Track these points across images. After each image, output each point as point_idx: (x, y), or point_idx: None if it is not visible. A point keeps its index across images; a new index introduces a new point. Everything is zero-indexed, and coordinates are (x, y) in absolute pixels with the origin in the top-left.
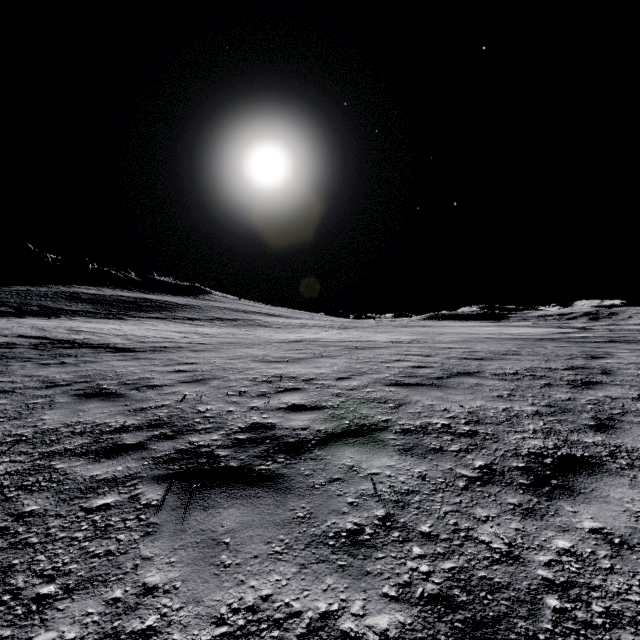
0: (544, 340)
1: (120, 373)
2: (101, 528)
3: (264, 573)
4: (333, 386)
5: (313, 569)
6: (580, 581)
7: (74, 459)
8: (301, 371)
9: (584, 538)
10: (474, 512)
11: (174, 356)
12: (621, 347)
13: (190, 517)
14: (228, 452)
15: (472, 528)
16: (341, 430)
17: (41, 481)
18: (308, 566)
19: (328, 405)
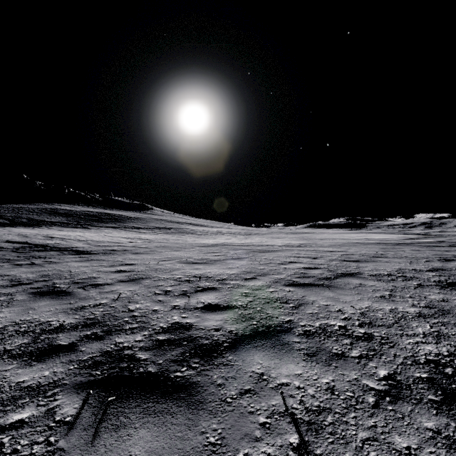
0: (401, 244)
1: (73, 273)
2: (6, 455)
3: None
4: (242, 286)
5: None
6: None
7: (8, 362)
8: (216, 272)
9: None
10: (393, 441)
11: (119, 258)
12: None
13: (99, 441)
14: (148, 355)
15: None
16: (250, 331)
17: None
18: None
19: (238, 305)
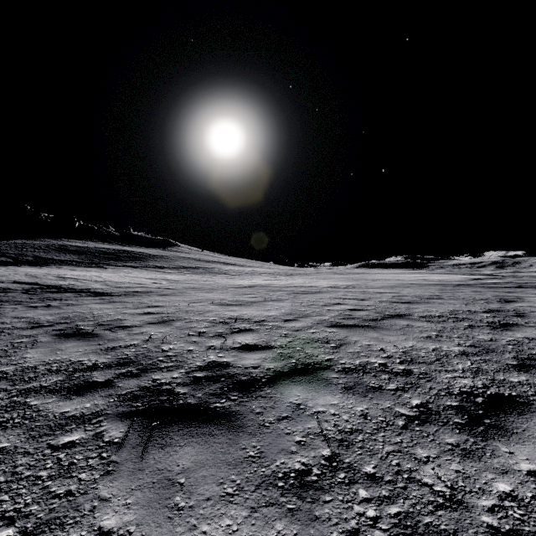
0: (461, 286)
1: (96, 315)
2: (65, 466)
3: (216, 517)
4: (281, 327)
5: (263, 513)
6: (525, 529)
7: (47, 396)
8: (253, 313)
9: (523, 481)
10: (415, 452)
11: (144, 300)
12: (529, 292)
13: (148, 455)
14: (187, 390)
15: (414, 469)
16: (289, 369)
17: (15, 418)
18: (258, 509)
19: (277, 345)
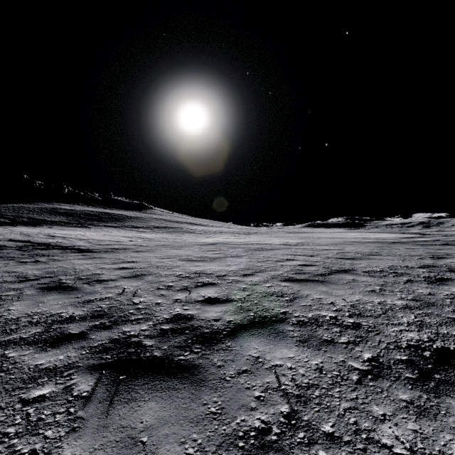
0: (396, 243)
1: (78, 270)
2: (32, 422)
3: None
4: (240, 281)
5: None
6: None
7: (25, 348)
8: (215, 268)
9: None
10: (371, 409)
11: (121, 256)
12: None
13: (114, 411)
14: (153, 342)
15: (372, 429)
16: (247, 321)
17: None
18: None
19: (236, 298)
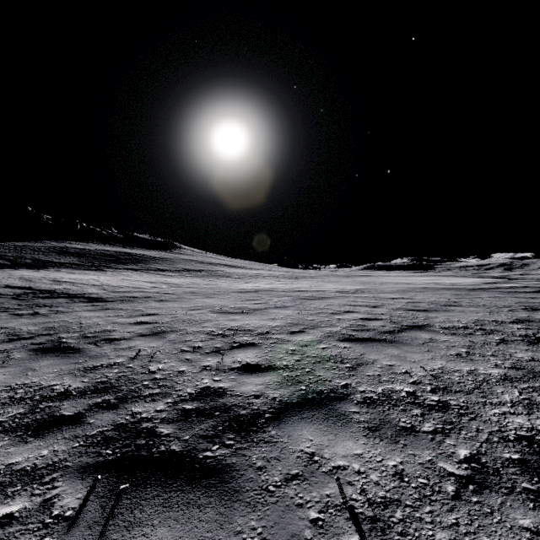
0: (477, 290)
1: (84, 325)
2: None
3: None
4: (287, 341)
5: None
6: None
7: None
8: (256, 323)
9: None
10: None
11: (140, 306)
12: None
13: None
14: (171, 429)
15: None
16: (297, 399)
17: None
18: None
19: (283, 365)
